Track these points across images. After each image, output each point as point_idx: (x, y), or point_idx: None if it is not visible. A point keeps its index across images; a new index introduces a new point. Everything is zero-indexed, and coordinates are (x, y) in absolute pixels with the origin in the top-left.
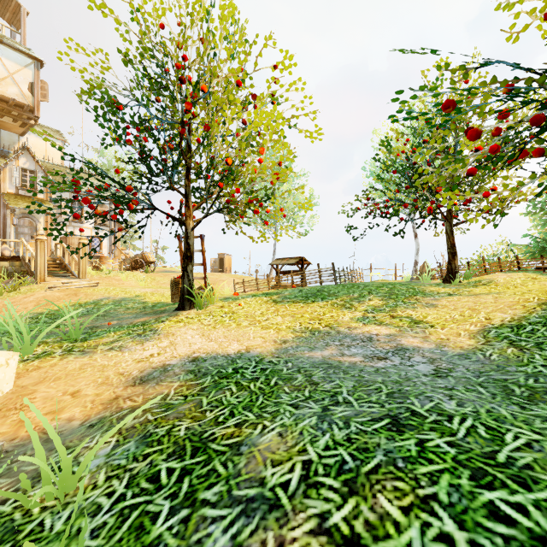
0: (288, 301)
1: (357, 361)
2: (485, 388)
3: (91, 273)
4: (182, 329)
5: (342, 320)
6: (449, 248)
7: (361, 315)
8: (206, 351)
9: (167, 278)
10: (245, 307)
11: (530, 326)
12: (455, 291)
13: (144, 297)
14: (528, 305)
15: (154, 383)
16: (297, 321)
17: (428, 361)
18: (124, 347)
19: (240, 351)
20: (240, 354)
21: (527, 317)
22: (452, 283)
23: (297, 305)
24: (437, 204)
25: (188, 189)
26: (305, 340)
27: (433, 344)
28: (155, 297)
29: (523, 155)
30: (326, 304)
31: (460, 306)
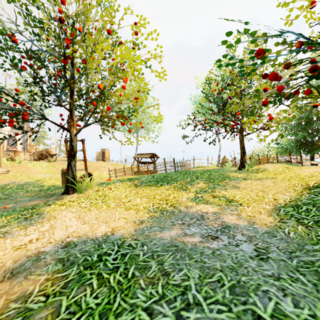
0: (145, 185)
1: (197, 241)
2: (304, 275)
3: (5, 163)
4: (63, 212)
5: (181, 200)
6: (242, 149)
7: (193, 196)
8: (78, 235)
9: (64, 165)
10: (114, 190)
11: (304, 206)
12: (246, 176)
13: (43, 181)
14: (297, 189)
15: (22, 277)
16: (150, 202)
17: (247, 239)
18: (8, 233)
19: (106, 234)
20: (106, 236)
21: (300, 199)
22: (243, 170)
23: (151, 188)
24: (235, 123)
25: (72, 106)
26: (157, 220)
27: (246, 221)
28: (52, 180)
29: (296, 93)
30: (170, 187)
31: (254, 188)
